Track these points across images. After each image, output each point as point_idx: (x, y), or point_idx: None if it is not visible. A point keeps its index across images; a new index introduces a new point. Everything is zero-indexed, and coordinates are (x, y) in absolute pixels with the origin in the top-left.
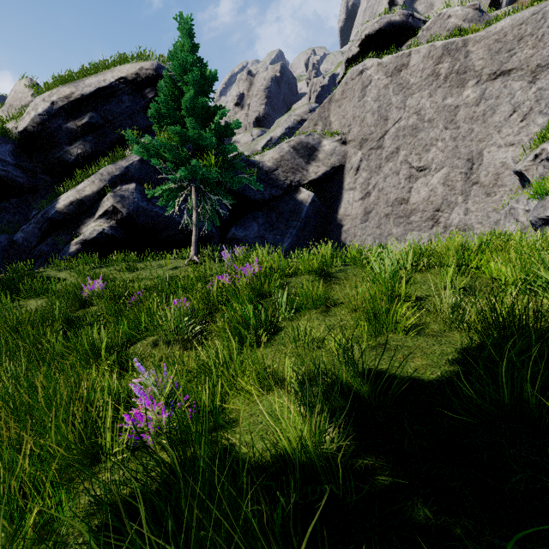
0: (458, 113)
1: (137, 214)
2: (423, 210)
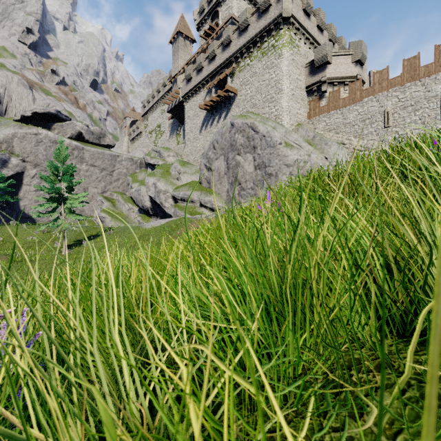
0: (81, 172)
1: None
2: None
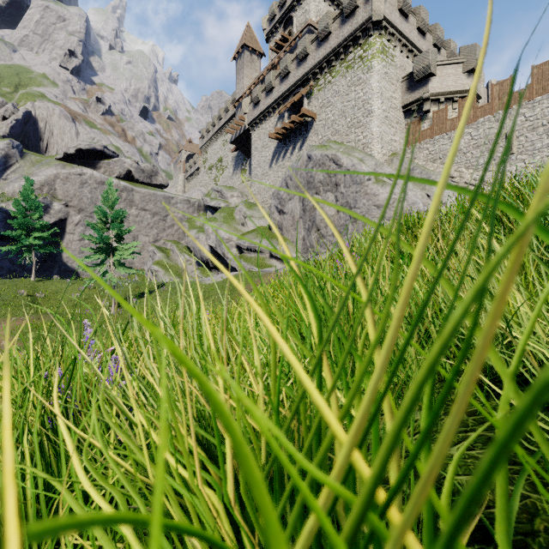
0: (130, 217)
1: None
2: None
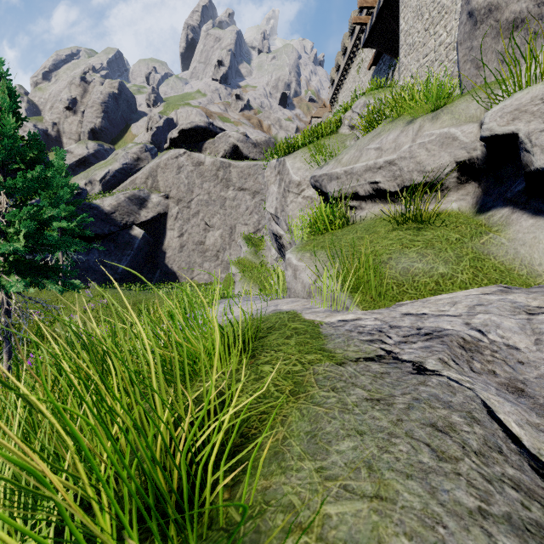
0: (226, 202)
1: None
2: (212, 250)
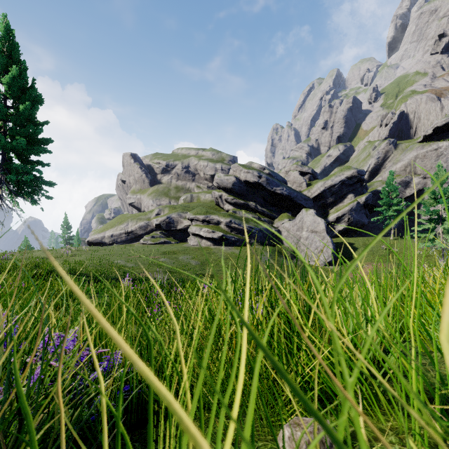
0: None
1: (354, 221)
2: None
